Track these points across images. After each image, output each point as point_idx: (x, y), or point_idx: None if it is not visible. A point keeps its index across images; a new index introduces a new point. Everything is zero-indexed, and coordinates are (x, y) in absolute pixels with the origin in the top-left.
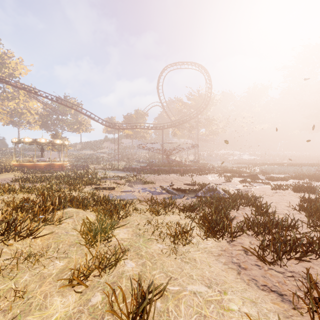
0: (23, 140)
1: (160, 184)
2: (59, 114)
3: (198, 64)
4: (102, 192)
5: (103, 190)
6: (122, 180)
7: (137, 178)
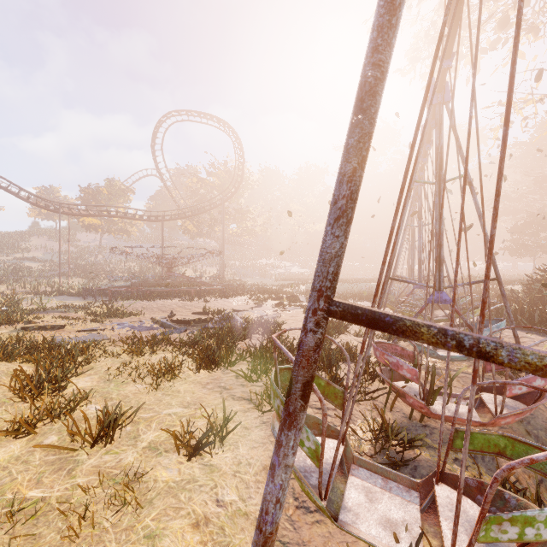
0: None
1: (152, 316)
2: None
3: (223, 122)
4: (37, 335)
5: (39, 330)
6: (80, 312)
7: (110, 307)
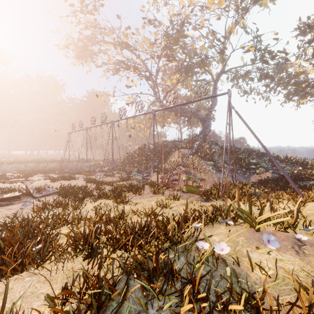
0: None
1: None
2: None
3: None
4: None
5: None
6: None
7: None
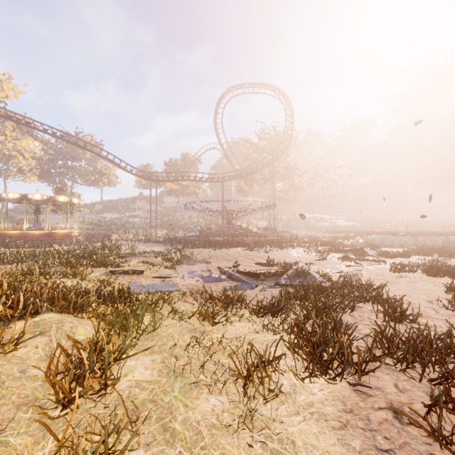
0: (6, 195)
1: (218, 264)
2: (67, 158)
3: (274, 87)
4: (121, 279)
5: (123, 275)
6: (159, 257)
7: (183, 254)
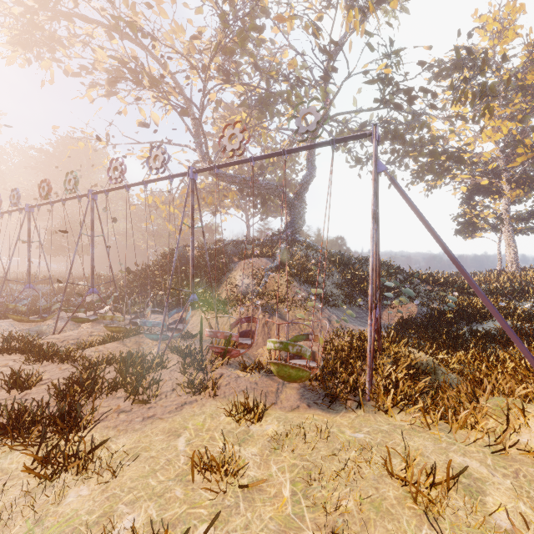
0: None
1: None
2: None
3: None
4: None
5: None
6: None
7: None
